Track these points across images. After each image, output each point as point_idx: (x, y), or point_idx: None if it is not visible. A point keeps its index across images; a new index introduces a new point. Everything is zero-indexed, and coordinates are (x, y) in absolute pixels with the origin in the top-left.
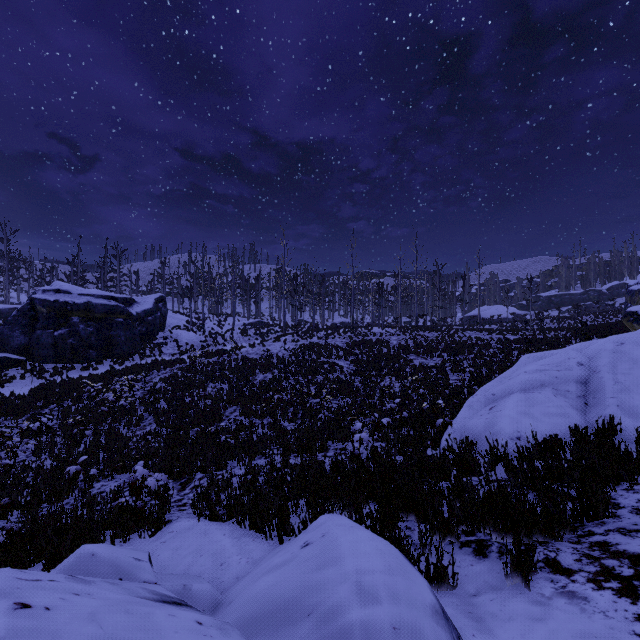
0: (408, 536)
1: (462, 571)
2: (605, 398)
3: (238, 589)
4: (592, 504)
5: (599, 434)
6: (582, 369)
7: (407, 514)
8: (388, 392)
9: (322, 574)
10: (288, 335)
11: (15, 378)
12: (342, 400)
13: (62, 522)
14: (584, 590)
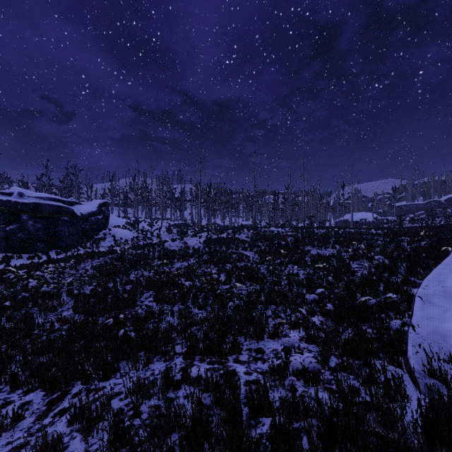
0: None
1: None
2: None
3: None
4: None
5: None
6: None
7: None
8: (296, 279)
9: None
10: (203, 232)
11: None
12: (250, 286)
13: None
14: None
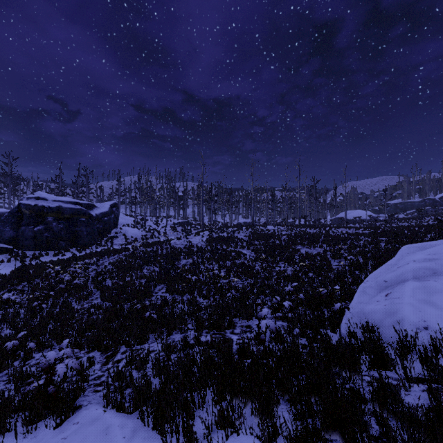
0: None
1: None
2: None
3: None
4: None
5: None
6: None
7: (330, 432)
8: (283, 275)
9: None
10: (205, 231)
11: (3, 261)
12: (246, 281)
13: None
14: None
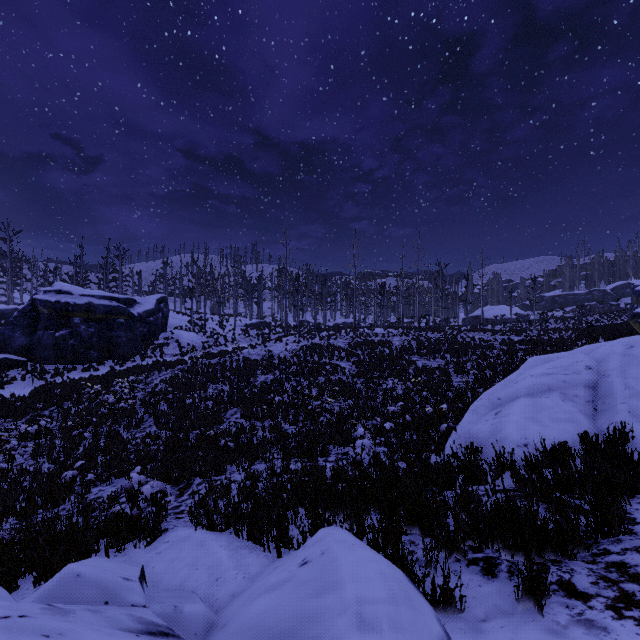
0: (412, 551)
1: (470, 592)
2: (615, 403)
3: (233, 610)
4: (607, 520)
5: (610, 442)
6: (591, 373)
7: (411, 527)
8: (390, 394)
9: (320, 602)
10: (290, 336)
11: (16, 379)
12: (344, 402)
13: (56, 530)
14: (603, 619)
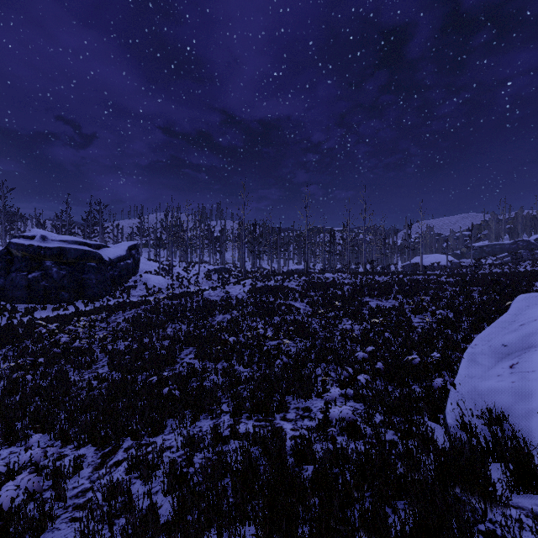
0: None
1: None
2: None
3: None
4: None
5: None
6: None
7: None
8: (350, 335)
9: None
10: (248, 279)
11: None
12: (300, 343)
13: None
14: None
